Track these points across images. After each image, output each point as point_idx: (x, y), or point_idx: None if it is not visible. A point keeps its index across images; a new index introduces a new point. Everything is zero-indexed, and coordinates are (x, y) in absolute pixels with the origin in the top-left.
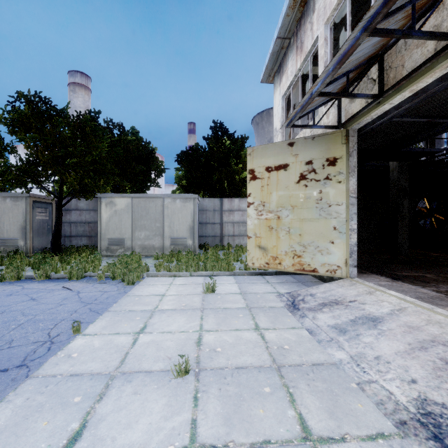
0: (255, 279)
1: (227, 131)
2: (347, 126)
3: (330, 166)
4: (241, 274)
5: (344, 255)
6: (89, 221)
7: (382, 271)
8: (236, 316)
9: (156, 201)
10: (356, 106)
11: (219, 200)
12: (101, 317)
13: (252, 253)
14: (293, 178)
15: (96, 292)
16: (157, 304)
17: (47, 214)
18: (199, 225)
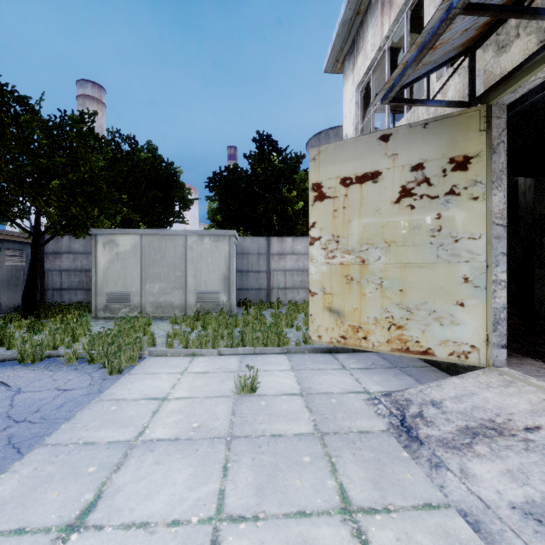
0: (322, 361)
1: (276, 144)
2: (490, 98)
3: (456, 172)
4: (298, 352)
5: (483, 326)
6: (86, 268)
7: (536, 352)
8: (296, 460)
9: (175, 239)
10: (513, 56)
11: (265, 240)
12: (17, 465)
13: (317, 319)
14: (389, 195)
15: (49, 391)
16: (146, 423)
17: (24, 258)
18: (238, 274)
